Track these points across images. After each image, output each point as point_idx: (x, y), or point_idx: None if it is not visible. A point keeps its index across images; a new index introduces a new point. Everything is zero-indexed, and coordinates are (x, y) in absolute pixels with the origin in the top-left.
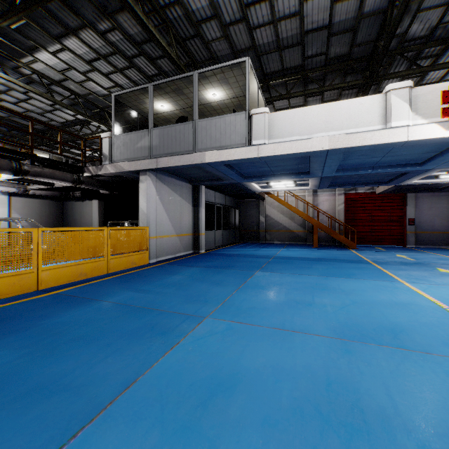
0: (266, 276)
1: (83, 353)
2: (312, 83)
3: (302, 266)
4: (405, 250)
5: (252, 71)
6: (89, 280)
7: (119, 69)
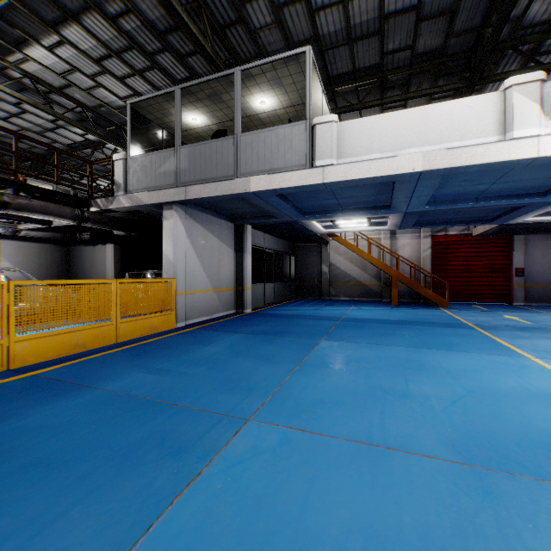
0: (334, 347)
1: (34, 497)
2: (392, 90)
3: (382, 333)
4: (513, 309)
5: (315, 68)
6: (88, 353)
7: (138, 70)
